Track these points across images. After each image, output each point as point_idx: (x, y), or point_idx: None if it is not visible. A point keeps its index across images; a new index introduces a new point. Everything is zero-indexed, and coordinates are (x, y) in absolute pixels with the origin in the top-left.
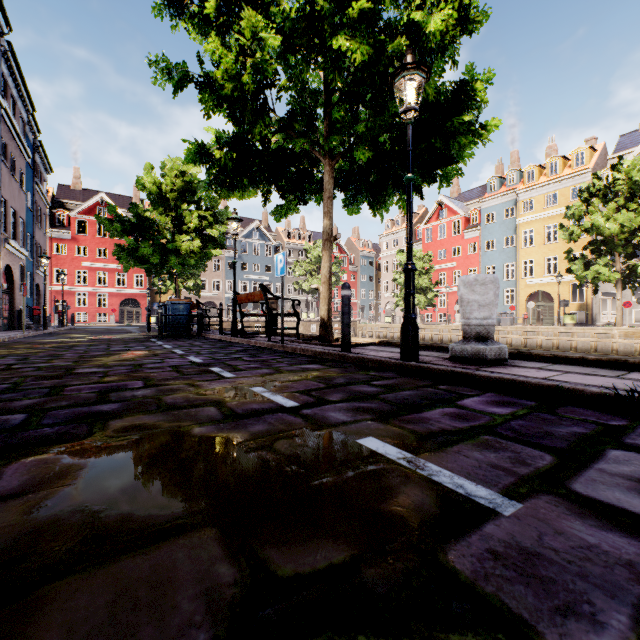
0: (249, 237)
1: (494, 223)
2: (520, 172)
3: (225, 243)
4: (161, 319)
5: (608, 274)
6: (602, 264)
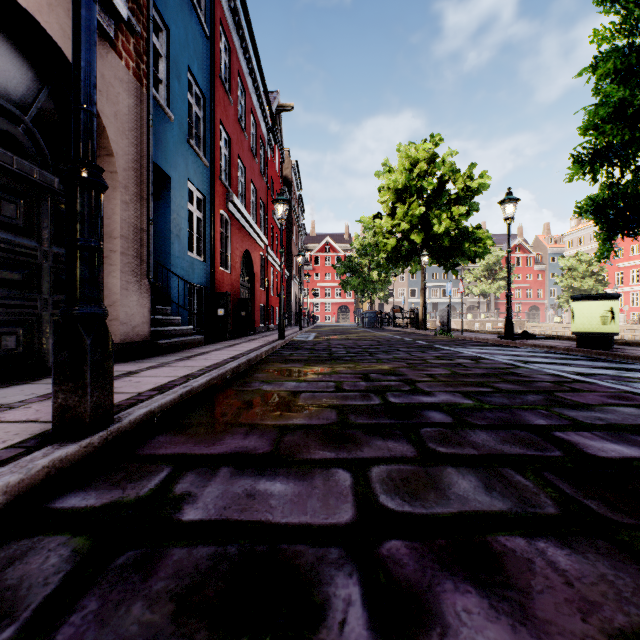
0: None
1: None
2: None
3: None
4: (363, 320)
5: None
6: None
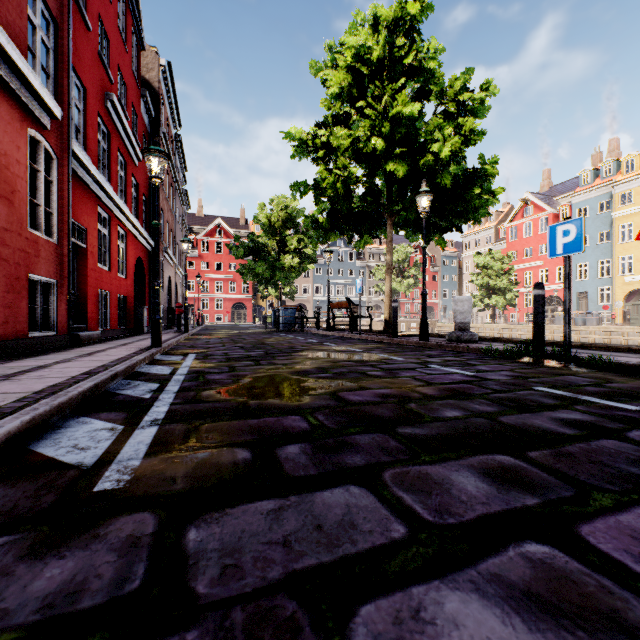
0: (334, 245)
1: (586, 218)
2: (618, 162)
3: None
4: (278, 319)
5: None
6: None
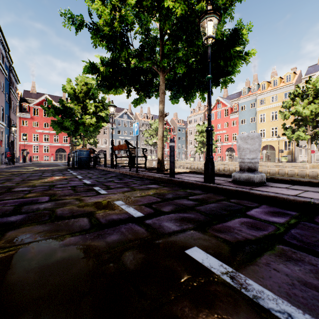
0: (121, 117)
1: (245, 110)
2: (258, 85)
3: (109, 120)
4: (73, 159)
5: (304, 136)
6: (301, 131)
